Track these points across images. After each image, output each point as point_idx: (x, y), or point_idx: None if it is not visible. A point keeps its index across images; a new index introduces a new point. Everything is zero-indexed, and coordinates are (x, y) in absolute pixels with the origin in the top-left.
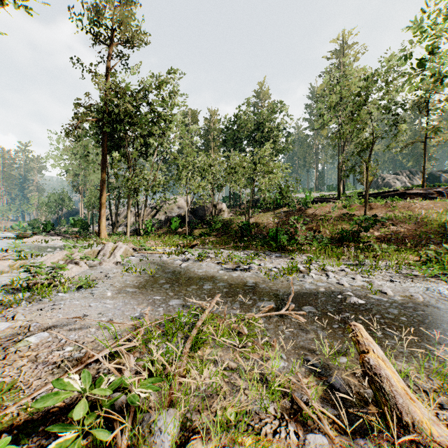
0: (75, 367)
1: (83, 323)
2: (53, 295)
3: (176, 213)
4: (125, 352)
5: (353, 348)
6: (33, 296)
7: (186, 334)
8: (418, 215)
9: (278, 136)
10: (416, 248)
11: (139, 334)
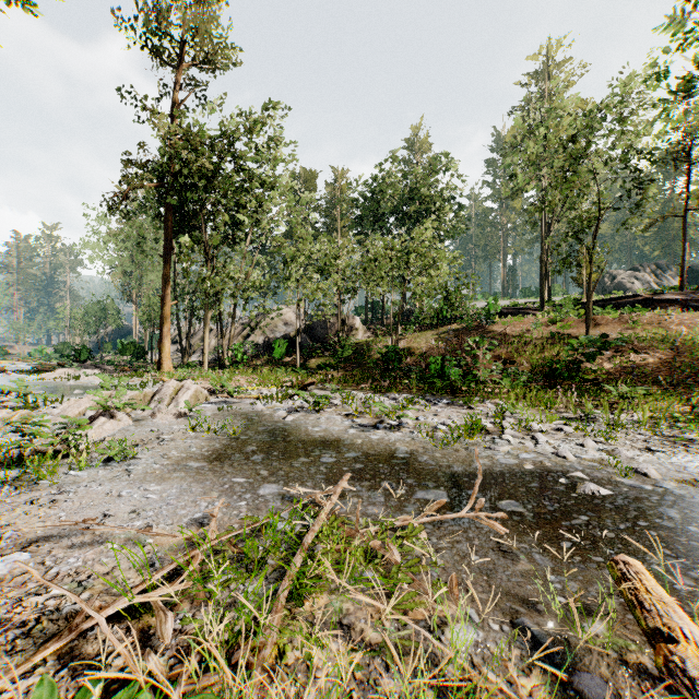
0: (55, 639)
1: (100, 531)
2: (62, 473)
3: (282, 333)
4: (159, 606)
5: (611, 598)
6: (27, 475)
7: (284, 560)
8: (675, 335)
9: (444, 209)
10: (677, 391)
11: (192, 564)
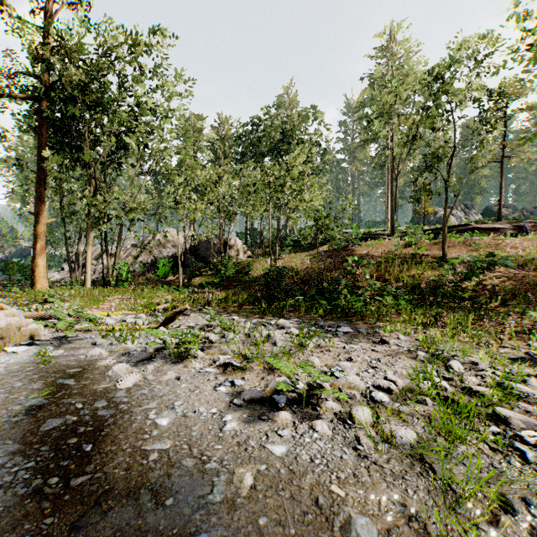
0: None
1: None
2: None
3: (170, 254)
4: None
5: None
6: None
7: None
8: (515, 256)
9: (312, 150)
10: None
11: None
